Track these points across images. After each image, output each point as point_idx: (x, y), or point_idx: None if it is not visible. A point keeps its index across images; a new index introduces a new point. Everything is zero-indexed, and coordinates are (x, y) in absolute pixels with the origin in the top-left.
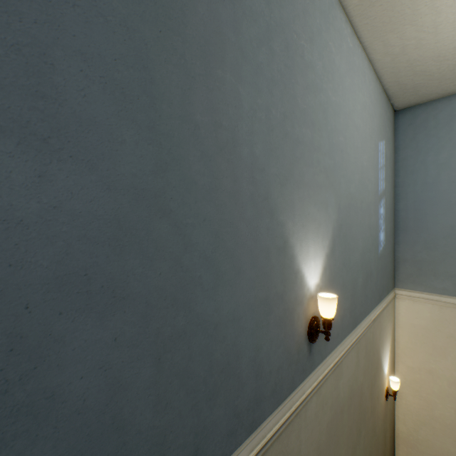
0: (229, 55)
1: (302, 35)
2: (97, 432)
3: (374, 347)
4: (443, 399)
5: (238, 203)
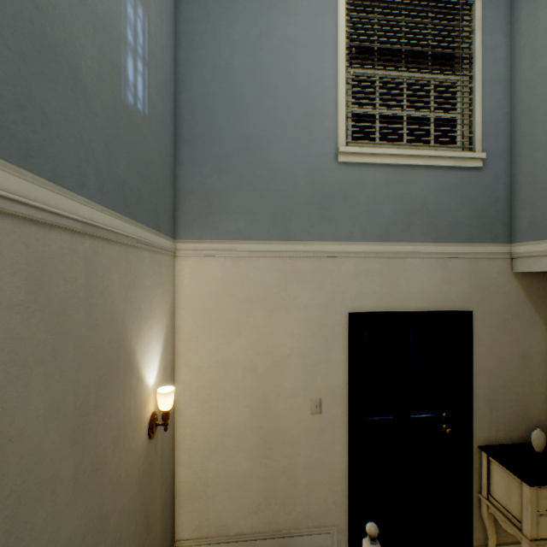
0: None
1: None
2: None
3: (100, 308)
4: (238, 398)
5: None
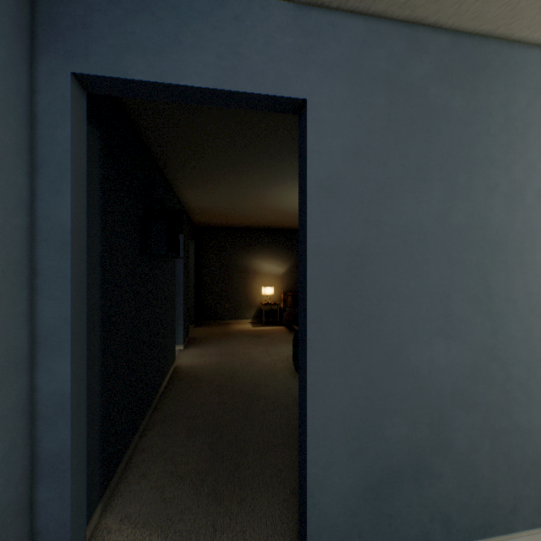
0: (538, 240)
1: None
2: (465, 466)
3: None
4: None
5: None
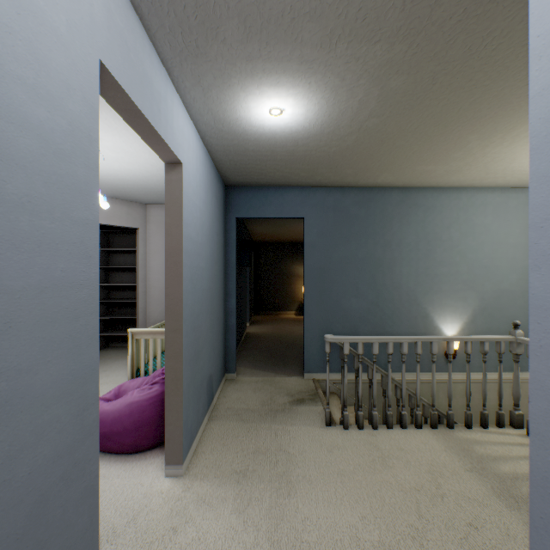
0: (397, 262)
1: (440, 231)
2: (365, 345)
3: None
4: None
5: (401, 302)
